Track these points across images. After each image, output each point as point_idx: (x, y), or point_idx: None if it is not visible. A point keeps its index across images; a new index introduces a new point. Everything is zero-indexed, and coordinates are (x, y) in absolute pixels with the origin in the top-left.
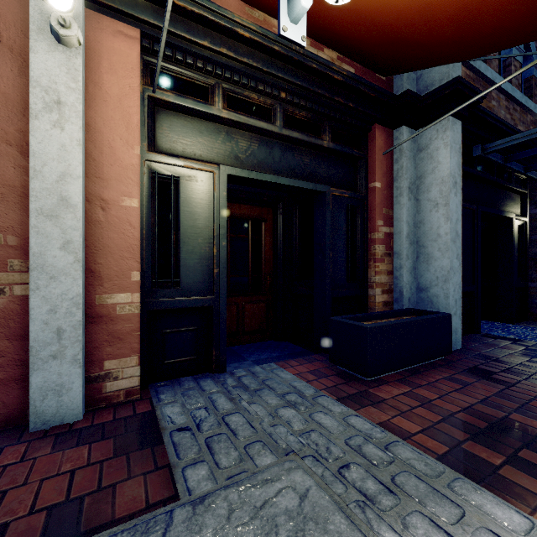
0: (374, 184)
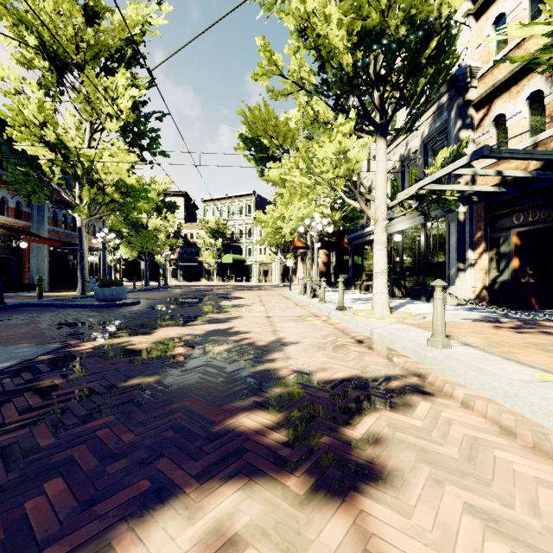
0: (26, 255)
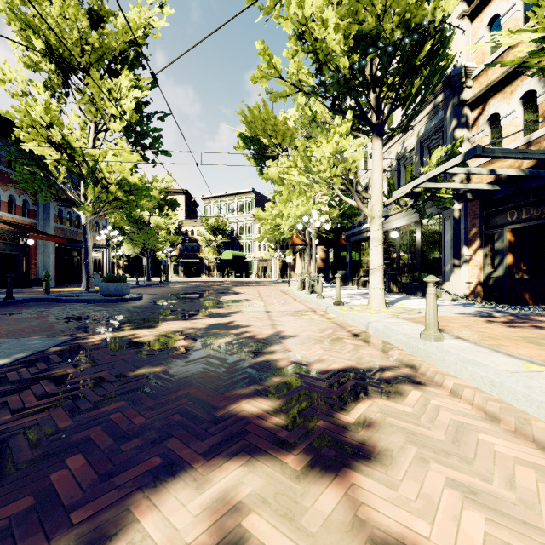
0: (32, 251)
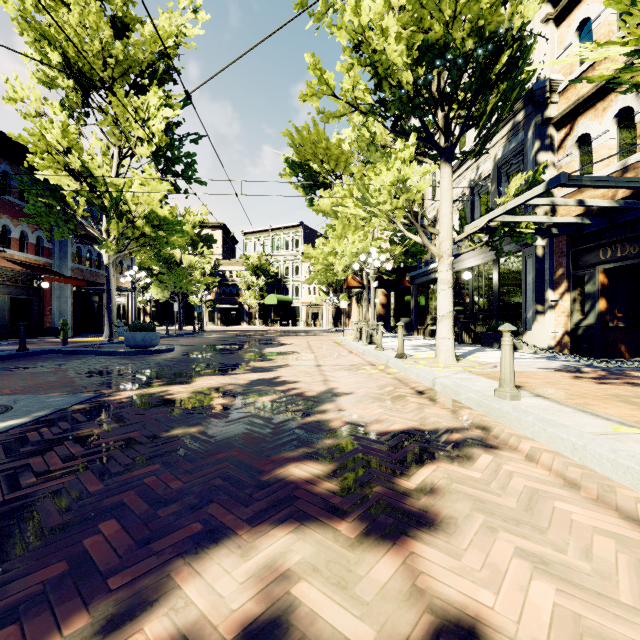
0: (47, 296)
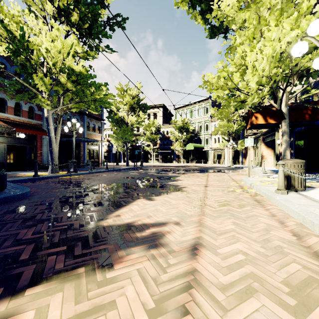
0: (38, 144)
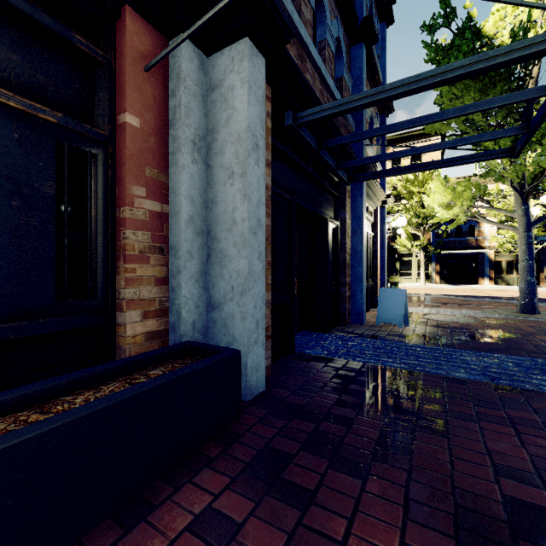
0: (124, 116)
